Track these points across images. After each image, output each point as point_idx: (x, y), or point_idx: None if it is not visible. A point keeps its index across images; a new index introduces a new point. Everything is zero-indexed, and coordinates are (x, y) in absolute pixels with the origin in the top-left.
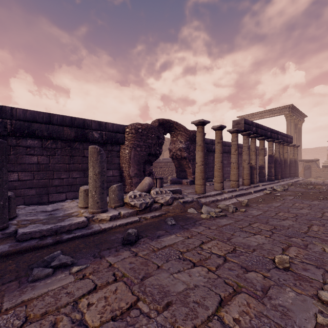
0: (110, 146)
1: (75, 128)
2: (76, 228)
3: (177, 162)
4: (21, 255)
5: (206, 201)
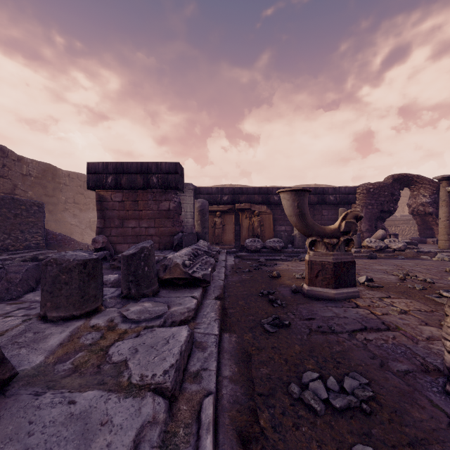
0: (342, 206)
1: (317, 195)
2: None
3: (419, 218)
4: None
5: (449, 255)
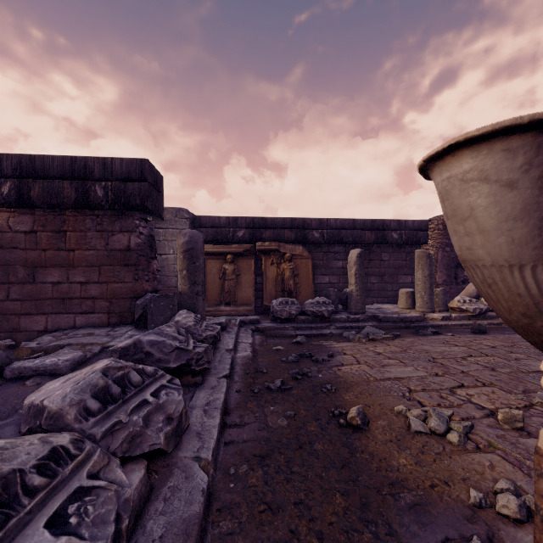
0: (409, 248)
1: (375, 230)
2: (415, 320)
3: None
4: (389, 329)
5: None
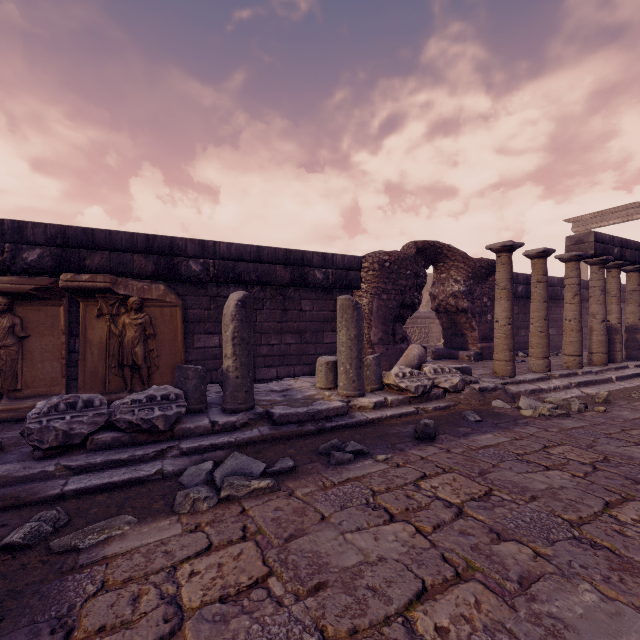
0: (338, 293)
1: (291, 266)
2: (335, 415)
3: (447, 318)
4: (288, 441)
5: (520, 391)
